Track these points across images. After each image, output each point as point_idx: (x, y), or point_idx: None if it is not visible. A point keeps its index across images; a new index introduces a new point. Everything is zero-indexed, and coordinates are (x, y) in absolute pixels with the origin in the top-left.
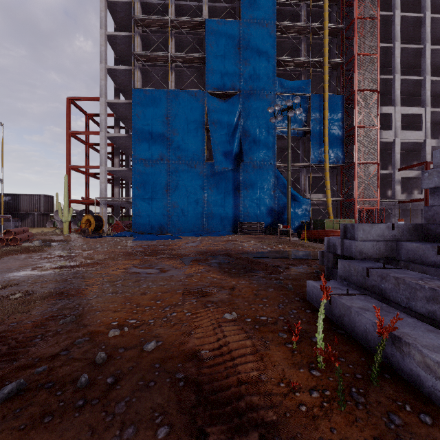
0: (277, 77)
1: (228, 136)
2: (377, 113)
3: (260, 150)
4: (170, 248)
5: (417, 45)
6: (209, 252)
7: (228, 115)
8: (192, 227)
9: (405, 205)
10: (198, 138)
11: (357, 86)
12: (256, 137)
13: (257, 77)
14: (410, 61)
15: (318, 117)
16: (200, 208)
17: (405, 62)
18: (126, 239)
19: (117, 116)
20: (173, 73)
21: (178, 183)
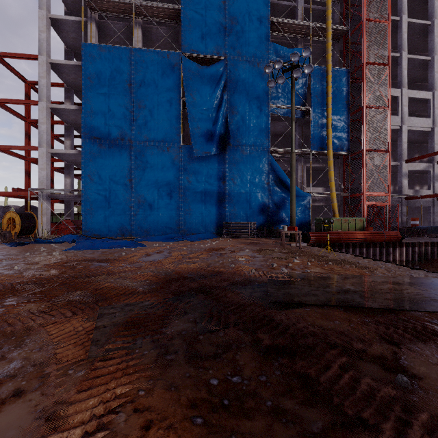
0: (271, 41)
1: (211, 112)
2: (388, 92)
3: (251, 132)
4: (107, 270)
5: (425, 21)
6: (176, 281)
7: (211, 86)
8: (164, 229)
9: (413, 202)
10: (171, 113)
11: (365, 58)
12: (246, 115)
13: (247, 40)
14: (413, 41)
15: (320, 94)
16: (174, 204)
17: (408, 42)
18: (59, 248)
19: (69, 86)
20: (140, 31)
21: (145, 171)
